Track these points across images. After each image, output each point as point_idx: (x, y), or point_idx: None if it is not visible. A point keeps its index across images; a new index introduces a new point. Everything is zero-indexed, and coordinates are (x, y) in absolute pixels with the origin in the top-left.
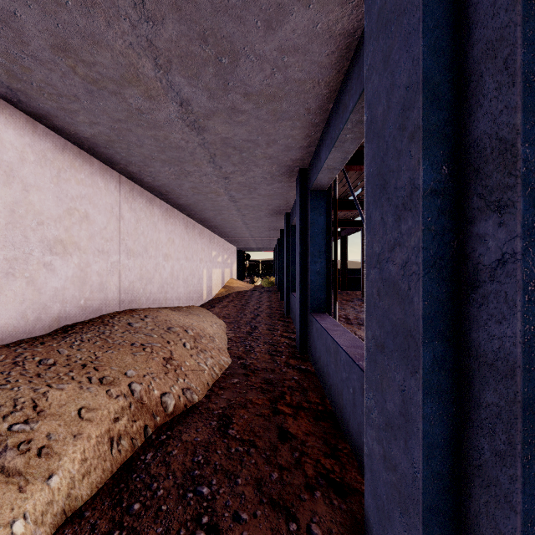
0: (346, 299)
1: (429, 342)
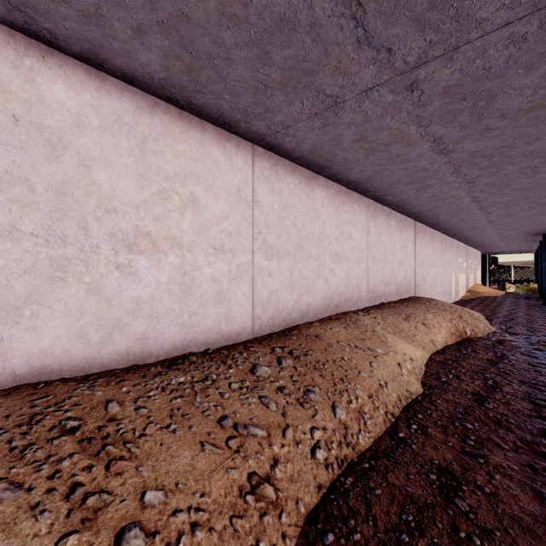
0: None
1: None
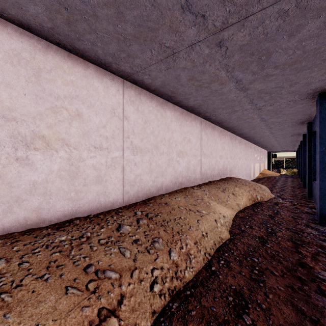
0: None
1: (320, 173)
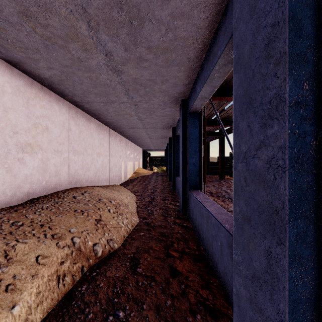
0: (209, 180)
1: (293, 220)
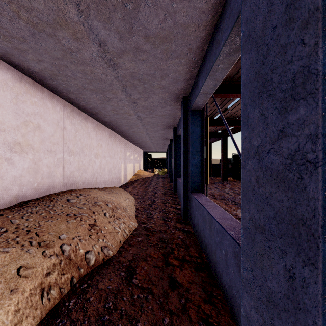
0: (211, 182)
1: None
